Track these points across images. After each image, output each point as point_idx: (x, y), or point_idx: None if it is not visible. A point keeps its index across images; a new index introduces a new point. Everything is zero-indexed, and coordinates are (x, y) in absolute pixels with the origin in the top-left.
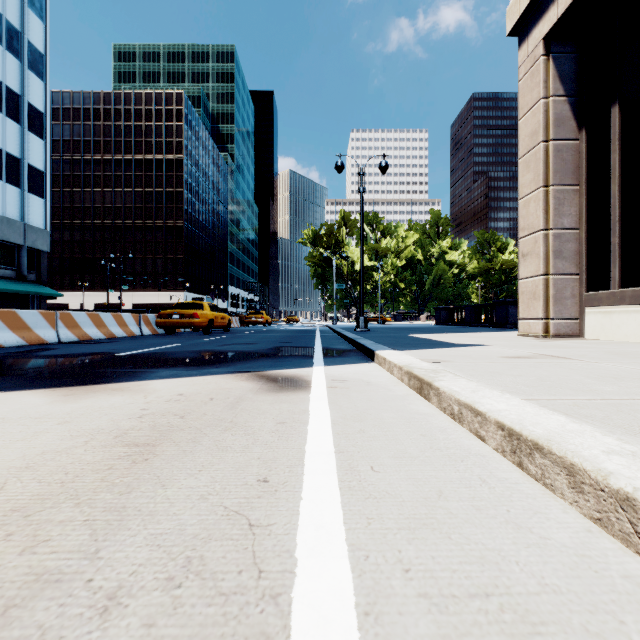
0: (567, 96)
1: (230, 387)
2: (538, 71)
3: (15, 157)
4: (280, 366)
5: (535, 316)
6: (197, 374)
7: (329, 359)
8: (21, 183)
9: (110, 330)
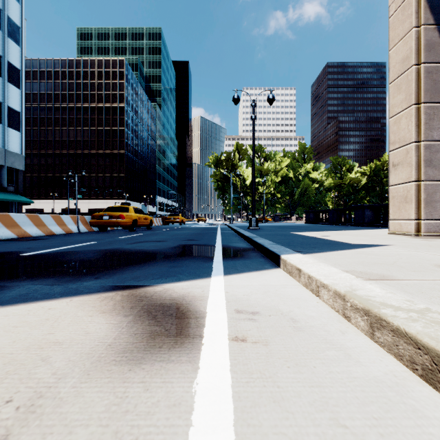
0: (436, 24)
1: (63, 338)
2: (410, 4)
3: None
4: (172, 275)
5: (407, 217)
6: (55, 294)
7: (229, 262)
8: (2, 120)
9: (49, 228)
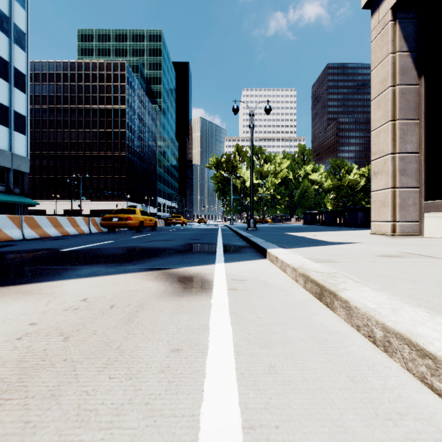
0: (410, 51)
1: (136, 289)
2: (387, 33)
3: (5, 106)
4: (187, 263)
5: (385, 219)
6: (113, 272)
7: (228, 255)
8: (9, 124)
9: (65, 229)
